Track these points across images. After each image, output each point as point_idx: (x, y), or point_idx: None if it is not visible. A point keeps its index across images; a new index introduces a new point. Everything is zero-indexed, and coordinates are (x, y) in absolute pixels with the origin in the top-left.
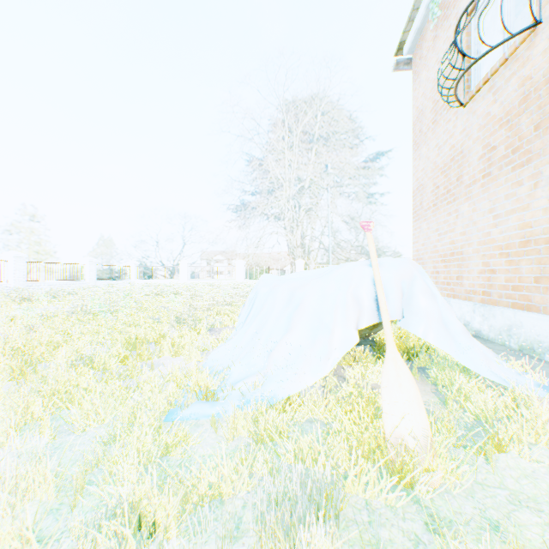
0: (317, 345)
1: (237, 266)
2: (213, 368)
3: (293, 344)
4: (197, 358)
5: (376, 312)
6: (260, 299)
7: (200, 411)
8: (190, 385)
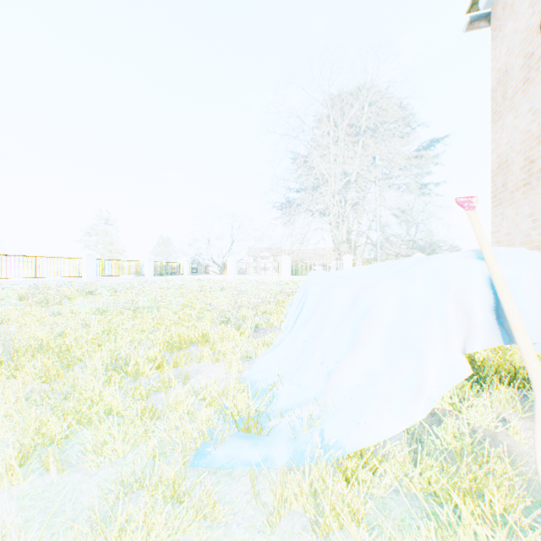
0: (400, 372)
1: (282, 262)
2: (255, 384)
3: (362, 367)
4: (239, 367)
5: (496, 329)
6: (311, 300)
7: (237, 453)
8: (228, 409)
